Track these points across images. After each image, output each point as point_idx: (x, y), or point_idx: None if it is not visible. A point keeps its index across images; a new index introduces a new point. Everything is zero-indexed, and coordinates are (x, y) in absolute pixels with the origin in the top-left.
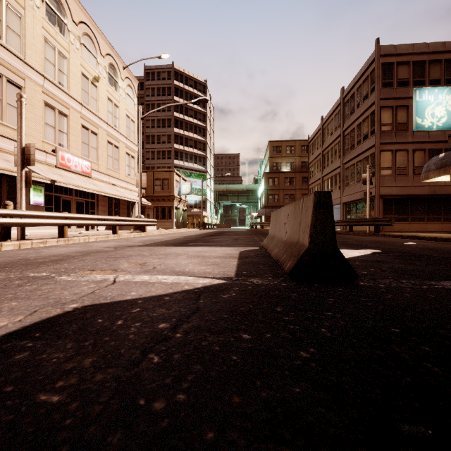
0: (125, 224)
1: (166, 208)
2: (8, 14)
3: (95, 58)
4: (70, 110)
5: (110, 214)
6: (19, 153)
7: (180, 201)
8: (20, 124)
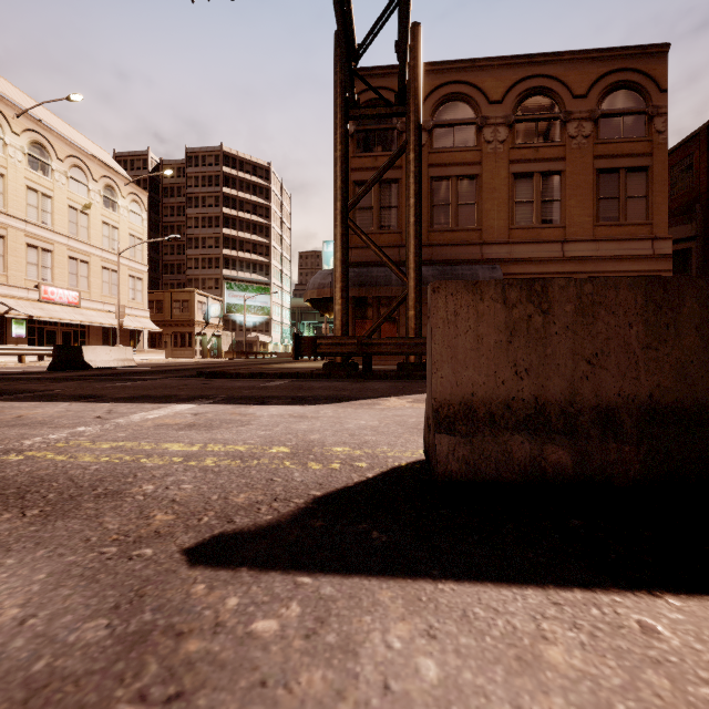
0: None
1: (186, 334)
2: None
3: (86, 186)
4: (55, 245)
5: (106, 343)
6: None
7: (207, 325)
8: None
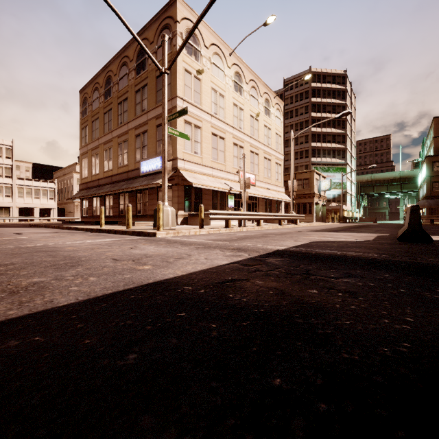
0: (286, 218)
1: (307, 204)
2: (219, 99)
3: (257, 100)
4: (244, 143)
5: (265, 211)
6: (243, 183)
7: (320, 197)
8: (244, 169)
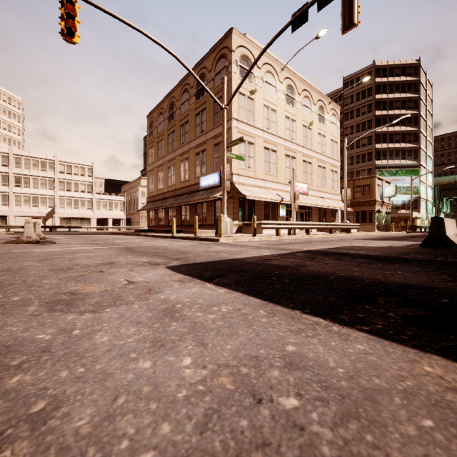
0: (337, 227)
1: (367, 212)
2: (271, 114)
3: (310, 109)
4: (296, 153)
5: (319, 220)
6: (293, 196)
7: (382, 204)
8: (293, 182)
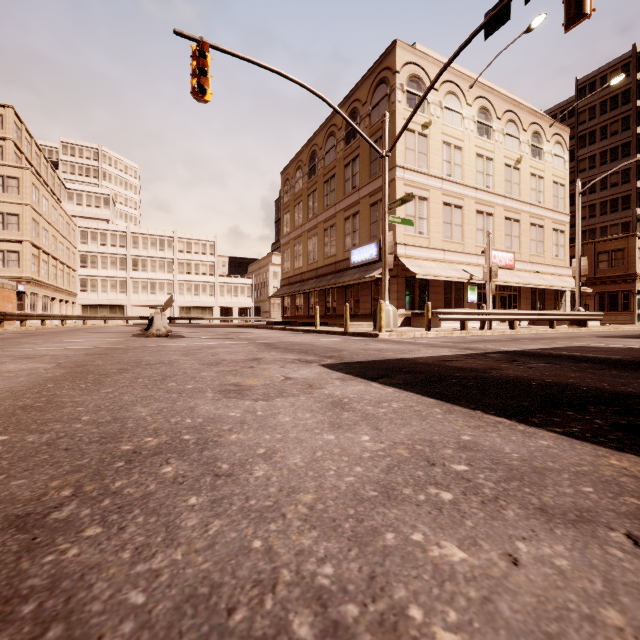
0: (562, 319)
1: (619, 293)
2: (454, 154)
3: (517, 139)
4: (494, 207)
5: (532, 307)
6: (488, 272)
7: None
8: (488, 252)
